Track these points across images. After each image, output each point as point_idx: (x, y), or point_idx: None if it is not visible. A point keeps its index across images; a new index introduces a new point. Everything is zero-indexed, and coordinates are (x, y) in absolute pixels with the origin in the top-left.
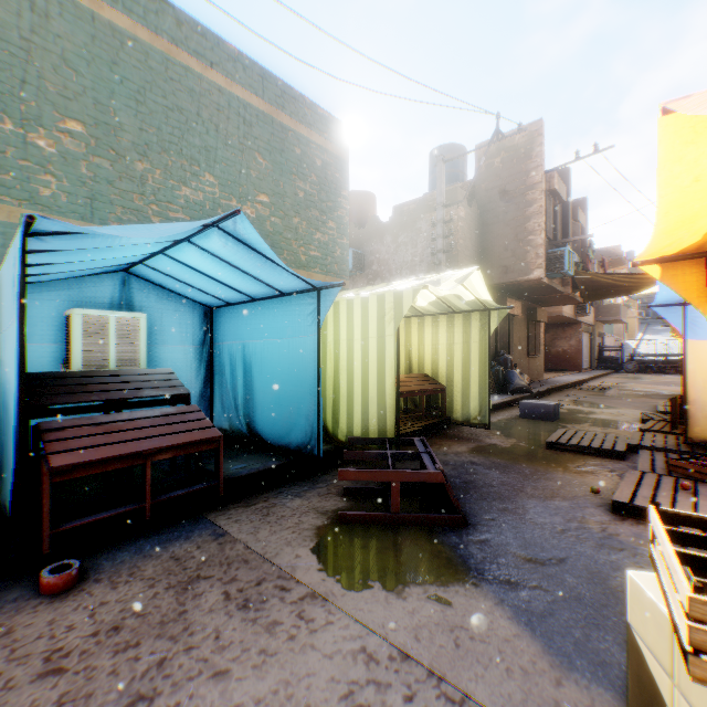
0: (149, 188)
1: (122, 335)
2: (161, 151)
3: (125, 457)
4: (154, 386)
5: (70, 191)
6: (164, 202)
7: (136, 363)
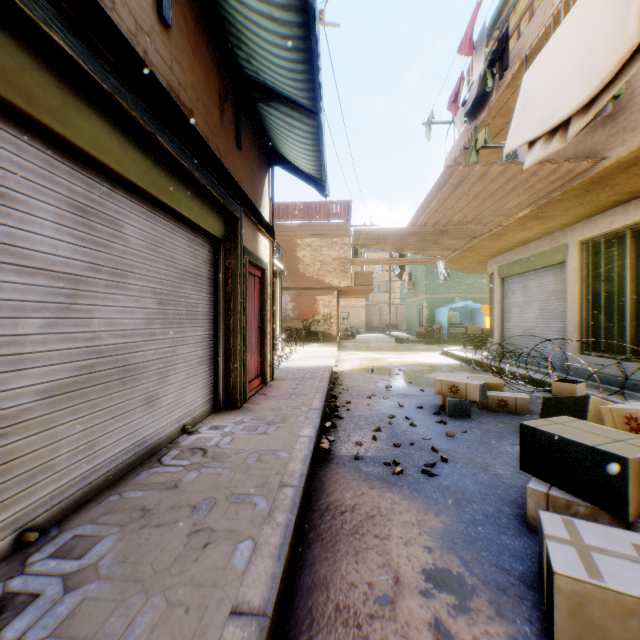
0: (458, 284)
1: (454, 317)
2: (461, 275)
3: (457, 333)
4: (460, 325)
5: (444, 289)
6: (461, 286)
7: (456, 322)
